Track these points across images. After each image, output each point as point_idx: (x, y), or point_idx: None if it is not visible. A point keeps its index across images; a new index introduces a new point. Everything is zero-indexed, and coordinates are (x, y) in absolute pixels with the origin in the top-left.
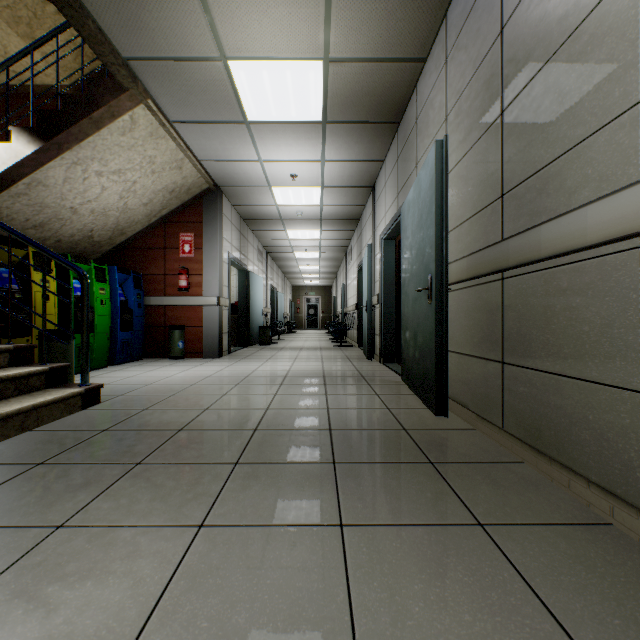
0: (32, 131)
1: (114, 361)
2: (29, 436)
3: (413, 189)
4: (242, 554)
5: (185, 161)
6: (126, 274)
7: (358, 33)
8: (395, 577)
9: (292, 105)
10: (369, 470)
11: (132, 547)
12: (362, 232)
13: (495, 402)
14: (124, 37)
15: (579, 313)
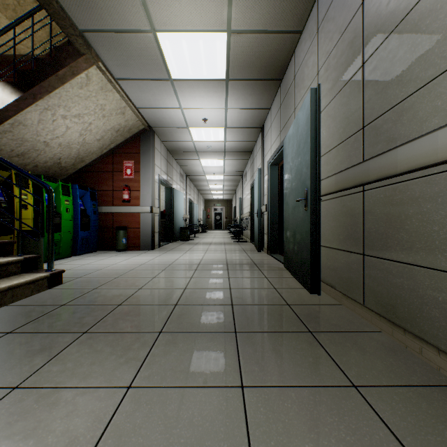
0: (14, 85)
1: (76, 252)
2: (5, 310)
3: (293, 126)
4: (161, 414)
5: (127, 108)
6: (85, 190)
7: (252, 11)
8: (288, 436)
9: (204, 66)
10: (263, 338)
11: (71, 407)
12: (254, 160)
13: (357, 284)
14: (80, 14)
15: (430, 216)
